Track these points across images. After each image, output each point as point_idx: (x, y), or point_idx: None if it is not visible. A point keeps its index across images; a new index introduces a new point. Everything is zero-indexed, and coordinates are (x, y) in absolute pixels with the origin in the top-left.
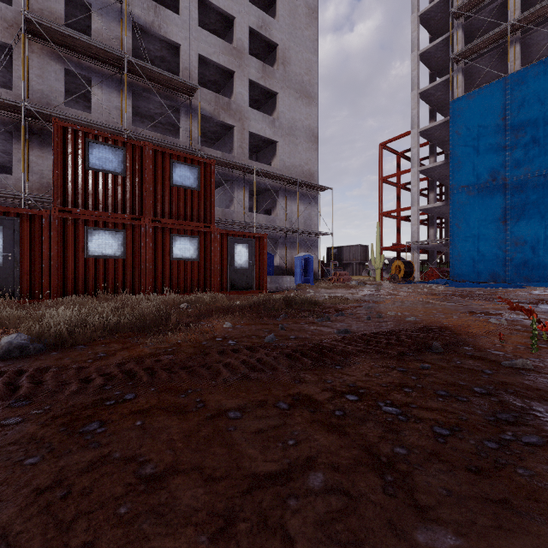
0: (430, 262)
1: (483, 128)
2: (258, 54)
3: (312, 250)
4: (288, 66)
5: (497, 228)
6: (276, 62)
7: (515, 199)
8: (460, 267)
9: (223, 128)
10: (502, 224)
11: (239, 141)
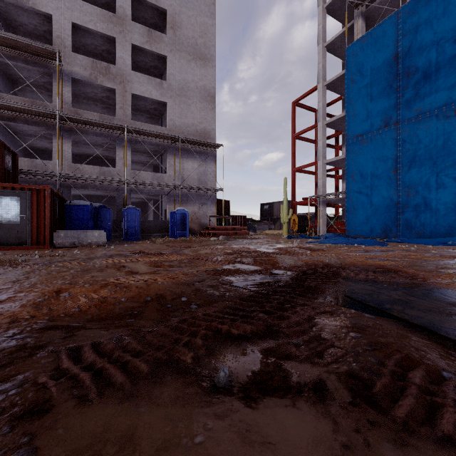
0: (343, 216)
1: (375, 70)
2: (156, 23)
3: (207, 205)
4: (179, 30)
5: (388, 178)
6: (166, 27)
7: (407, 145)
8: (354, 221)
9: (113, 93)
10: (393, 174)
11: (120, 103)
